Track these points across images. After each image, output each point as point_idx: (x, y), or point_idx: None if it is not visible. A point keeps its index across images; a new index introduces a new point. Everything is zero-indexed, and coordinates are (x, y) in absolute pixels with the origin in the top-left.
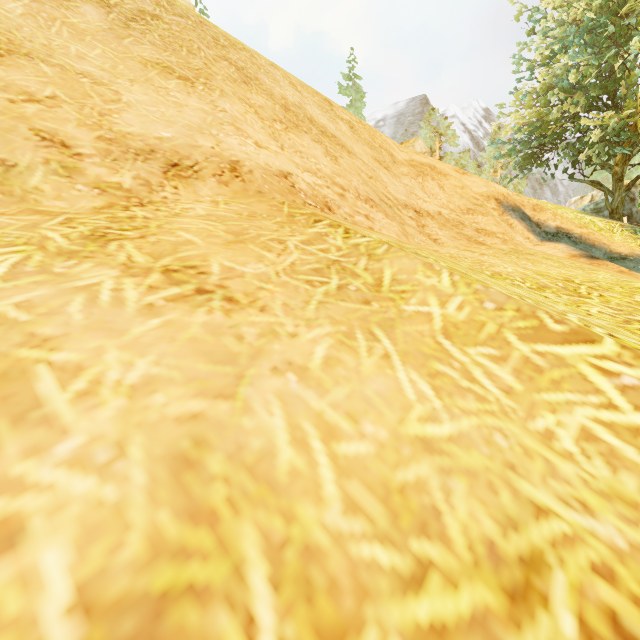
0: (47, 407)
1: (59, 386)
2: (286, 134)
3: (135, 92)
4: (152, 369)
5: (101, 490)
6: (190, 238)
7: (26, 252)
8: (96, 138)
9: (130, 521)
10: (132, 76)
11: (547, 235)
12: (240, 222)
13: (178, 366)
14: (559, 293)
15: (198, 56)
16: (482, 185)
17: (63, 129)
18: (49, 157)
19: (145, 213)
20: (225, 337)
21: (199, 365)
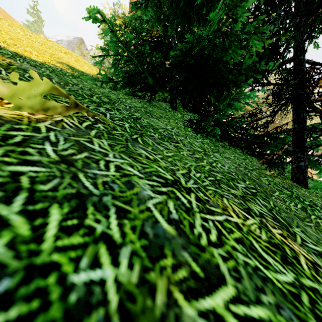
0: None
1: None
2: None
3: None
4: None
5: None
6: None
7: None
8: None
9: None
10: None
11: None
12: None
13: None
14: None
15: None
16: None
17: None
18: None
19: None
20: None
21: None
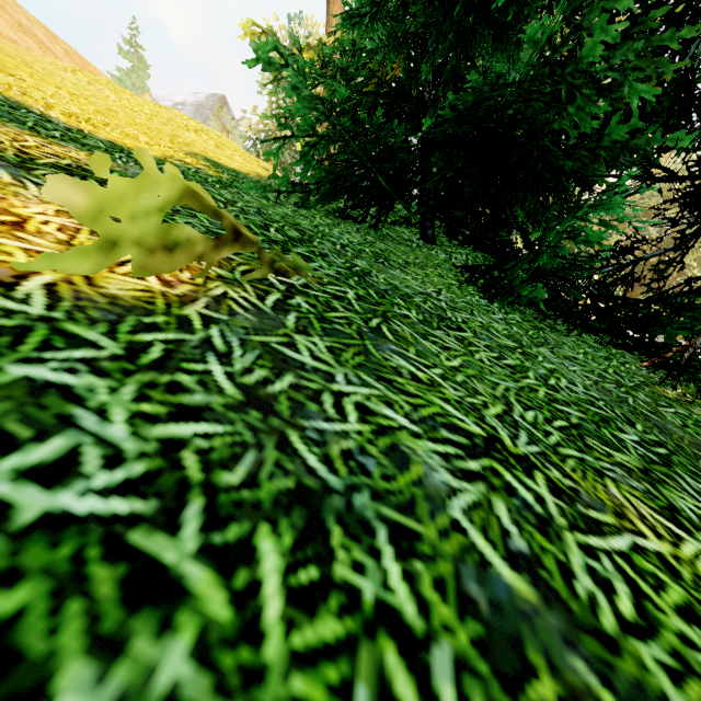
0: None
1: None
2: (18, 33)
3: None
4: None
5: None
6: None
7: None
8: None
9: None
10: None
11: None
12: None
13: None
14: None
15: None
16: None
17: None
18: None
19: None
20: None
21: None
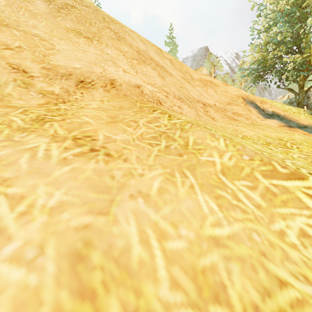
0: (1, 222)
1: (9, 209)
2: (139, 65)
3: (62, 44)
4: (63, 197)
5: (27, 278)
6: (88, 120)
7: (0, 129)
8: (41, 68)
9: (43, 299)
10: (60, 36)
11: (267, 115)
12: (115, 111)
13: (78, 195)
14: (277, 146)
15: (94, 26)
16: (235, 90)
17: (24, 63)
18: (16, 78)
19: (65, 107)
20: (104, 177)
21: (89, 194)
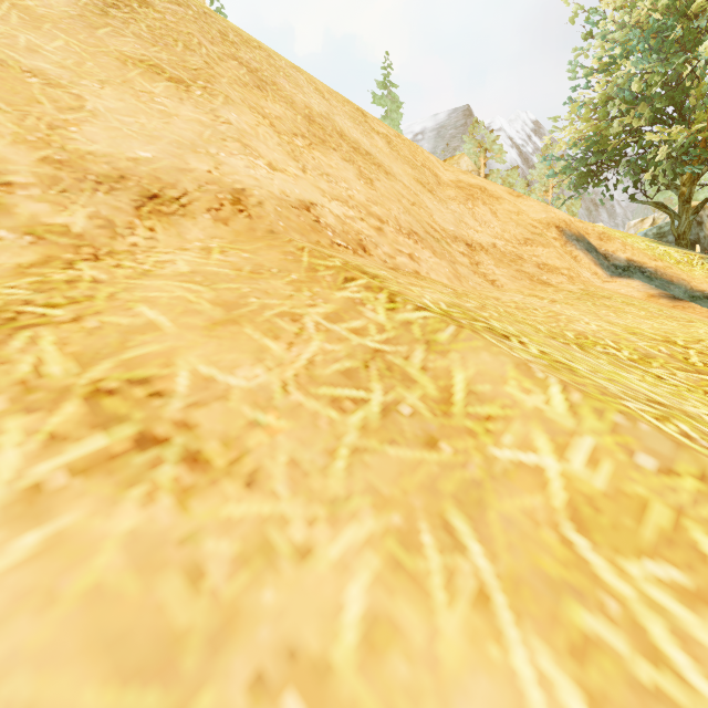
0: None
1: None
2: (309, 152)
3: (106, 97)
4: None
5: None
6: (154, 318)
7: None
8: (39, 160)
9: None
10: (104, 76)
11: (617, 269)
12: (237, 284)
13: (33, 706)
14: (670, 367)
15: (198, 53)
16: (540, 210)
17: None
18: None
19: (96, 272)
20: (165, 577)
21: (85, 694)
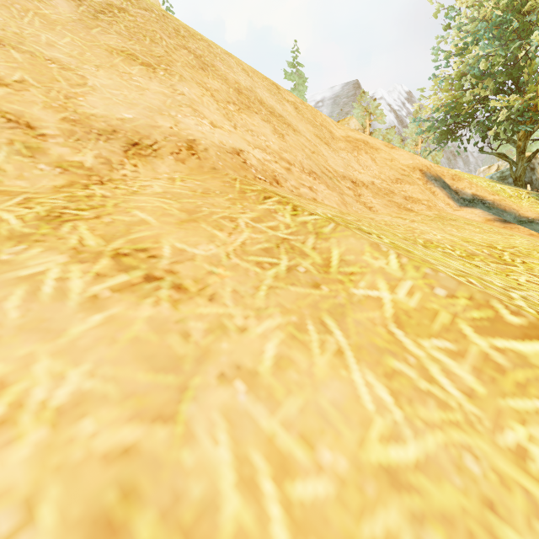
0: None
1: None
2: (239, 114)
3: (100, 77)
4: (85, 383)
5: None
6: (144, 217)
7: None
8: (61, 119)
9: None
10: (98, 62)
11: (464, 201)
12: (194, 199)
13: (115, 377)
14: (487, 261)
15: (160, 45)
16: (408, 158)
17: (29, 111)
18: (13, 138)
19: (104, 191)
20: (170, 335)
21: (139, 374)
